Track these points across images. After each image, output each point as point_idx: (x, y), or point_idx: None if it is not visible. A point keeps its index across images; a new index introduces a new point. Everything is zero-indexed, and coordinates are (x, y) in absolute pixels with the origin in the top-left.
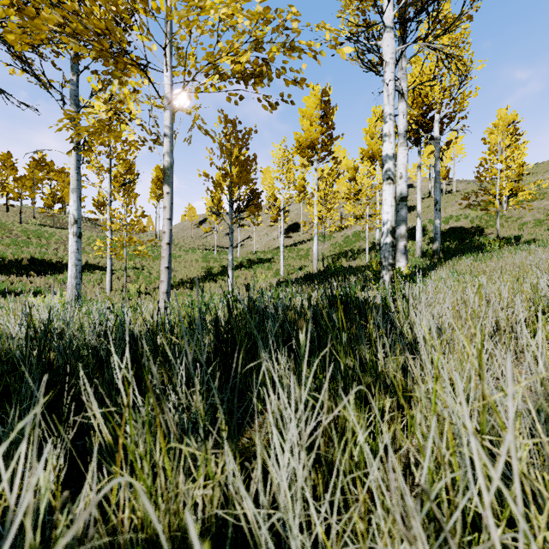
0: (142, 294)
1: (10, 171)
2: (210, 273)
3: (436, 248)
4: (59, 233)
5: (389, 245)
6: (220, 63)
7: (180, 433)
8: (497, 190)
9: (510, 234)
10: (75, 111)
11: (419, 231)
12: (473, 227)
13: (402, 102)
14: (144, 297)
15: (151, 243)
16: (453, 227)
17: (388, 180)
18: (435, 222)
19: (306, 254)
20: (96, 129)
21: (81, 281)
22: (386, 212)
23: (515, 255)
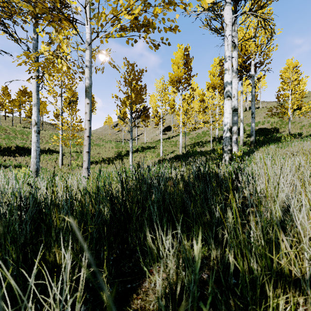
0: (80, 167)
1: (7, 96)
2: (120, 154)
3: (252, 140)
4: None
5: (228, 138)
6: (121, 16)
7: (75, 301)
8: (289, 105)
9: (295, 132)
10: (36, 57)
11: (241, 130)
12: (272, 128)
13: (235, 51)
14: (81, 168)
15: None
16: (260, 128)
17: (227, 97)
18: (251, 125)
19: (175, 143)
20: (45, 64)
21: (39, 160)
22: (226, 117)
23: (304, 144)
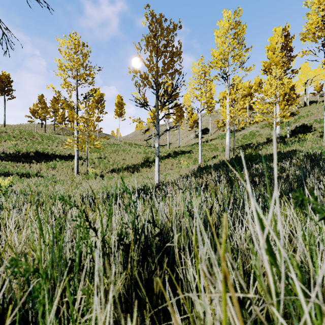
0: (97, 176)
1: (43, 105)
2: (147, 161)
3: None
4: (61, 137)
5: None
6: None
7: None
8: None
9: None
10: None
11: None
12: None
13: None
14: (98, 178)
15: (114, 142)
16: None
17: None
18: None
19: (216, 147)
20: None
21: None
22: None
23: None
